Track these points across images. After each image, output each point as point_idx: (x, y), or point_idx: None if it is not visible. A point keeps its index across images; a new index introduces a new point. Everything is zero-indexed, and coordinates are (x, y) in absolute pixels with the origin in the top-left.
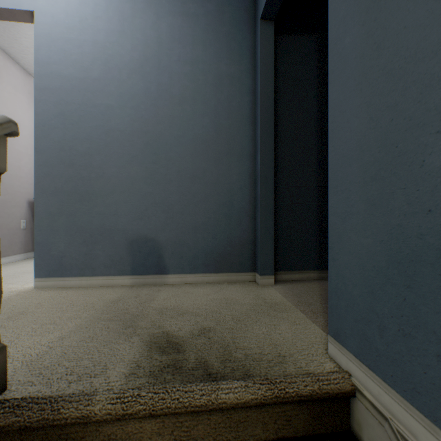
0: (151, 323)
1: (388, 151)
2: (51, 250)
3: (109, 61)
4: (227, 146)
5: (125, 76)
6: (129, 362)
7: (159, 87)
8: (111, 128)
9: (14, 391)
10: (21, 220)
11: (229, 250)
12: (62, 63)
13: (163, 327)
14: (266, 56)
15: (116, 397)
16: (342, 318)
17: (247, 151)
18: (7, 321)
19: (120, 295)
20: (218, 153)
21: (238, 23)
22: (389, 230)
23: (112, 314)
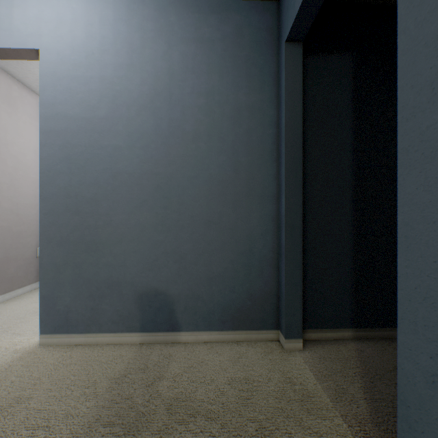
0: (157, 435)
1: None
2: (56, 304)
3: (117, 98)
4: (247, 186)
5: (133, 113)
6: None
7: (170, 124)
8: (119, 171)
9: None
10: (37, 248)
11: (249, 304)
12: (68, 102)
13: None
14: (292, 83)
15: None
16: None
17: (270, 192)
18: None
19: (126, 364)
20: (236, 194)
21: (258, 46)
22: None
23: (114, 409)
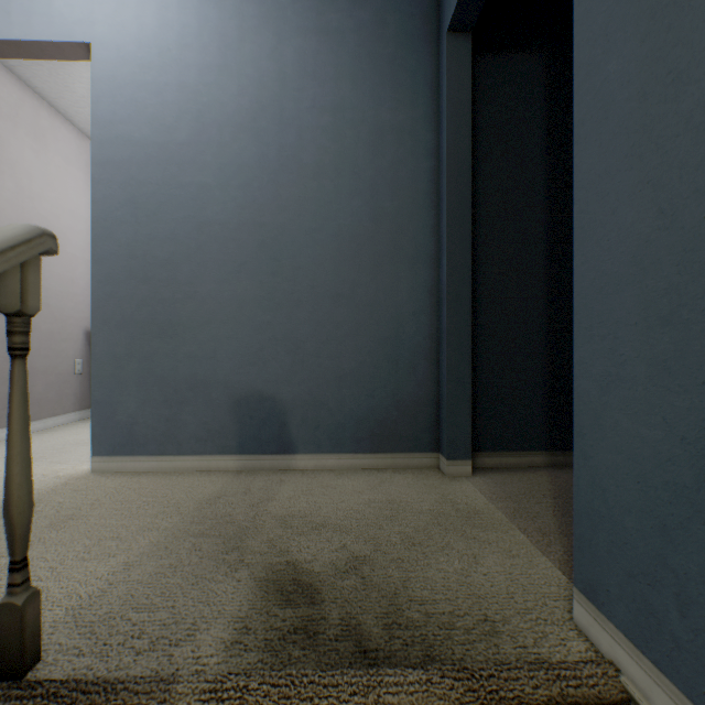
0: (268, 544)
1: (699, 273)
2: (116, 413)
3: (204, 114)
4: (392, 244)
5: (227, 136)
6: (232, 619)
7: (281, 152)
8: (207, 220)
9: (52, 664)
10: (75, 361)
11: (395, 416)
12: (132, 120)
13: (288, 553)
14: (457, 92)
15: (209, 690)
16: (602, 563)
17: (425, 252)
18: (49, 531)
19: (220, 488)
20: (377, 256)
21: (409, 40)
22: (700, 421)
23: (207, 524)
